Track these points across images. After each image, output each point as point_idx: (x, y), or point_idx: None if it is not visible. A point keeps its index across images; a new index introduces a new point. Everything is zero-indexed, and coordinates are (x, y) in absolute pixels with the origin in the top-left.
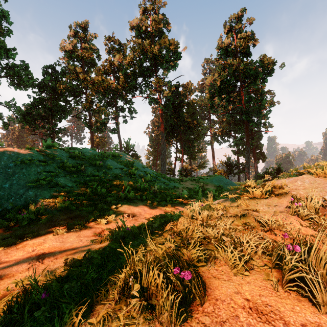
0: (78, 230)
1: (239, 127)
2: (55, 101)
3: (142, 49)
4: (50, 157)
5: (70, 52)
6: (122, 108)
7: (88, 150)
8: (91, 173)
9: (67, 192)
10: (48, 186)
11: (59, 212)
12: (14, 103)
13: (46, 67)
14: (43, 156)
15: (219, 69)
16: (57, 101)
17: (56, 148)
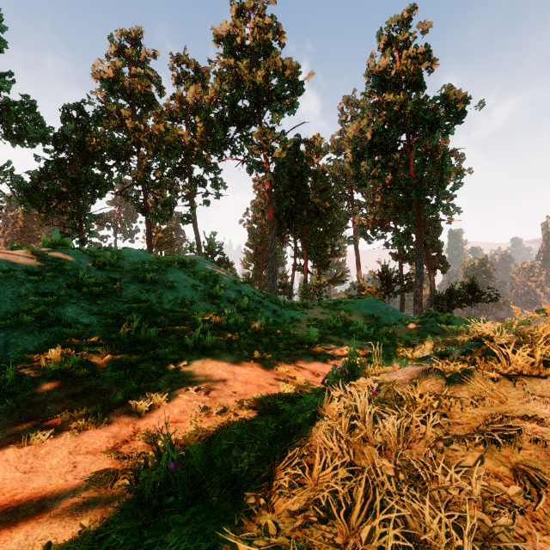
0: (81, 430)
1: (404, 213)
2: (85, 167)
3: (235, 77)
4: (53, 264)
5: (111, 81)
6: (202, 180)
7: (133, 252)
8: (133, 296)
9: (76, 336)
10: (36, 324)
11: (49, 383)
12: (10, 171)
13: (68, 107)
14: (38, 263)
15: (371, 111)
16: (88, 168)
17: (68, 248)
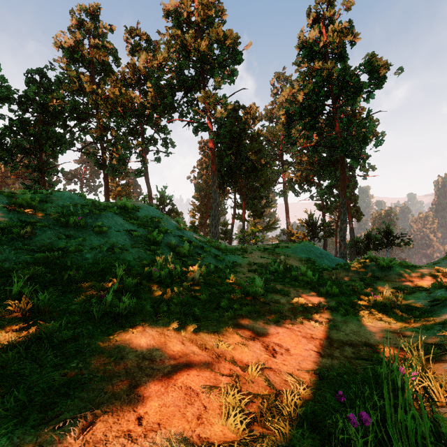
0: None
1: (328, 169)
2: (48, 126)
3: (182, 48)
4: None
5: (71, 50)
6: (153, 139)
7: (66, 195)
8: (45, 242)
9: None
10: None
11: None
12: None
13: (31, 72)
14: None
15: (302, 77)
16: (51, 127)
17: None
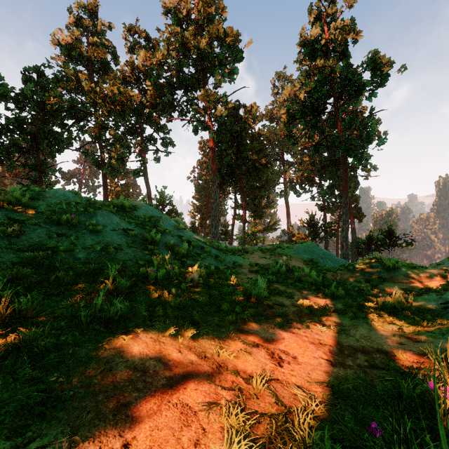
0: None
1: (329, 169)
2: (45, 125)
3: (182, 46)
4: None
5: (69, 48)
6: (152, 138)
7: (60, 193)
8: (33, 241)
9: None
10: None
11: None
12: None
13: (28, 70)
14: None
15: (303, 75)
16: (48, 126)
17: None
